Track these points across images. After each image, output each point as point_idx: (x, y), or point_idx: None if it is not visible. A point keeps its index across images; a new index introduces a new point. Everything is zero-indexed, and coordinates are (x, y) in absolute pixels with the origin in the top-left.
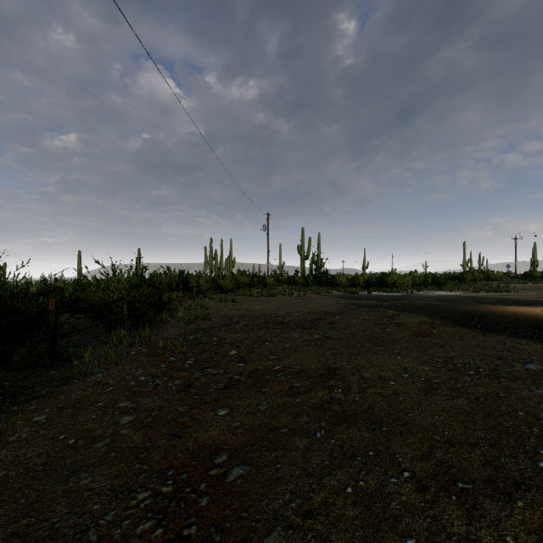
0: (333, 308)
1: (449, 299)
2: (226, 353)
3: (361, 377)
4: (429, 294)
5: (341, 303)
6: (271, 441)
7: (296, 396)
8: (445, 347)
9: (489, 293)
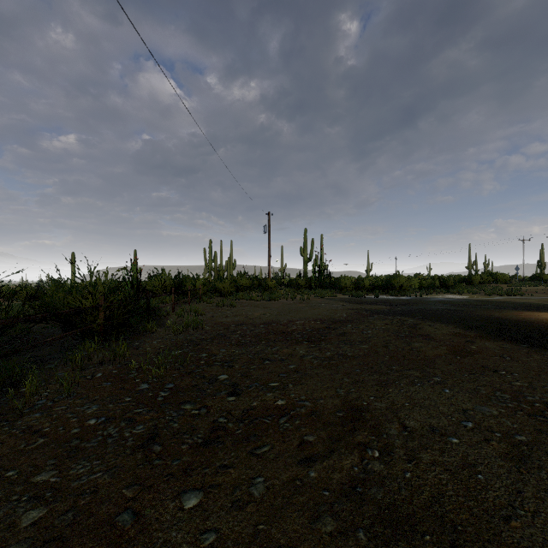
0: (341, 314)
1: (464, 304)
2: (215, 377)
3: (403, 426)
4: (440, 298)
5: (349, 308)
6: None
7: (310, 465)
8: (499, 372)
9: (502, 296)
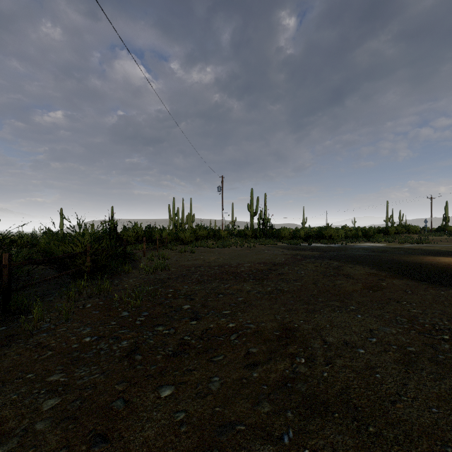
0: (280, 259)
1: (381, 250)
2: (180, 307)
3: (324, 341)
4: (362, 246)
5: (287, 254)
6: (224, 449)
7: (253, 368)
8: (401, 302)
9: (412, 244)
